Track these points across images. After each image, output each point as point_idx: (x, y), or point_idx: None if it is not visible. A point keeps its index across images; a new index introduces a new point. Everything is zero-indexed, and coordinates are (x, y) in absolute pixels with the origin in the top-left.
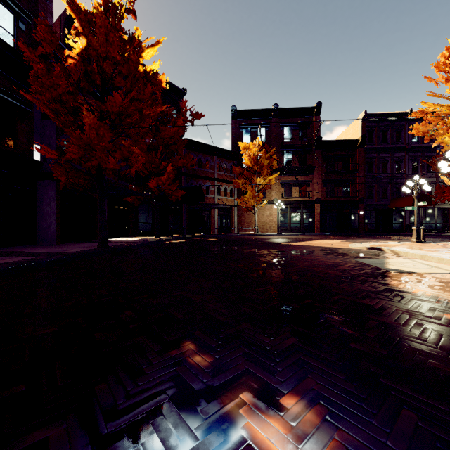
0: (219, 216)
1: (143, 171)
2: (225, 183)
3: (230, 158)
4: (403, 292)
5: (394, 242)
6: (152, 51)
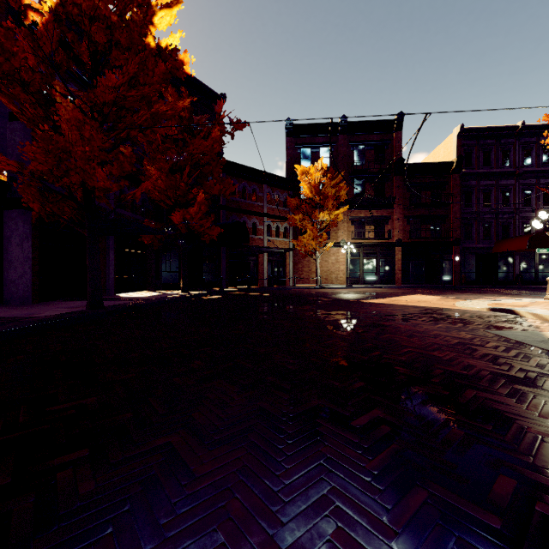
0: (270, 263)
1: (164, 200)
2: (277, 220)
3: (283, 187)
4: None
5: (518, 299)
6: (168, 16)
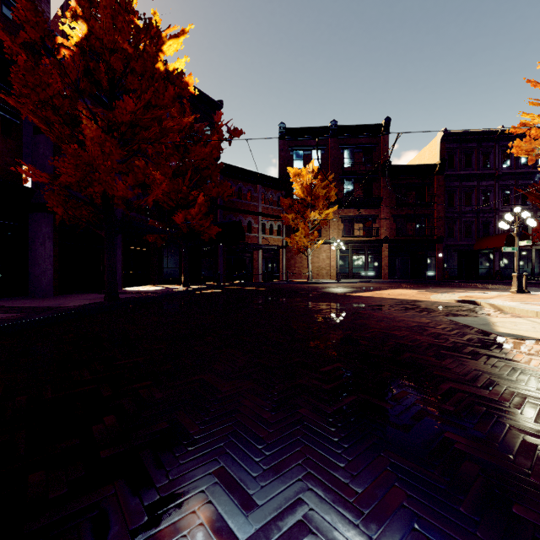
0: (264, 259)
1: (167, 202)
2: (271, 219)
3: (277, 188)
4: None
5: (487, 292)
6: (175, 44)
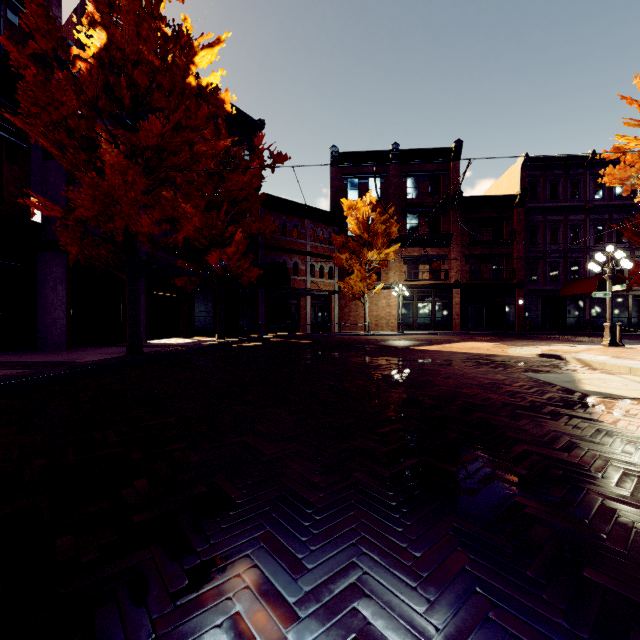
0: (313, 307)
1: (199, 240)
2: (321, 259)
3: (328, 223)
4: (631, 436)
5: (575, 345)
6: (209, 55)
